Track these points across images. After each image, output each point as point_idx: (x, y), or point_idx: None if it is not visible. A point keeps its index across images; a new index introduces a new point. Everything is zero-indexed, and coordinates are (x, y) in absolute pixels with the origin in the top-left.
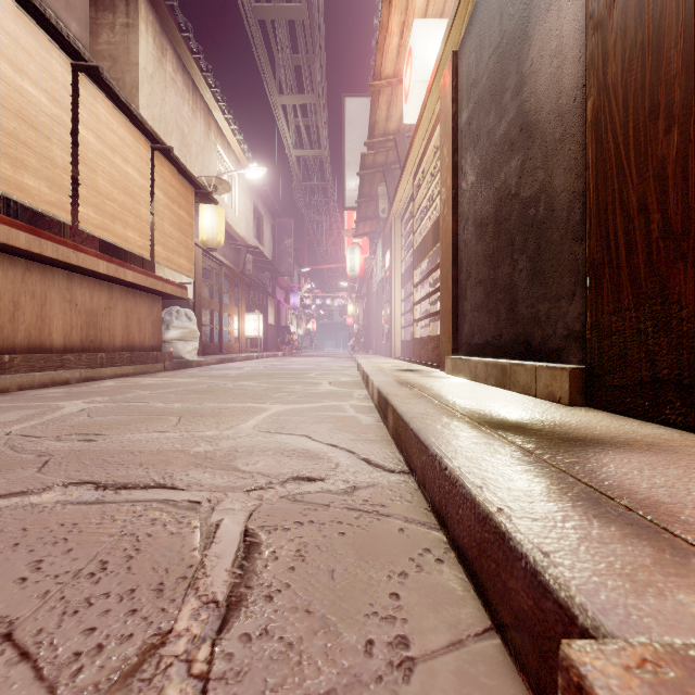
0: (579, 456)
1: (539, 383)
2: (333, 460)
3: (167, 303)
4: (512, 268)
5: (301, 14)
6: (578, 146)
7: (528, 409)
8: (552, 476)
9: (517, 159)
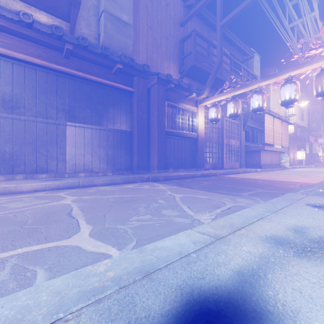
0: None
1: None
2: None
3: None
4: None
5: None
6: None
7: None
8: None
9: None
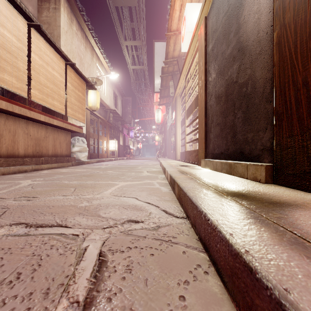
0: (280, 213)
1: (249, 172)
2: (148, 211)
3: (73, 135)
4: (234, 117)
5: (134, 4)
6: (268, 55)
7: (245, 185)
8: (270, 226)
9: (236, 64)
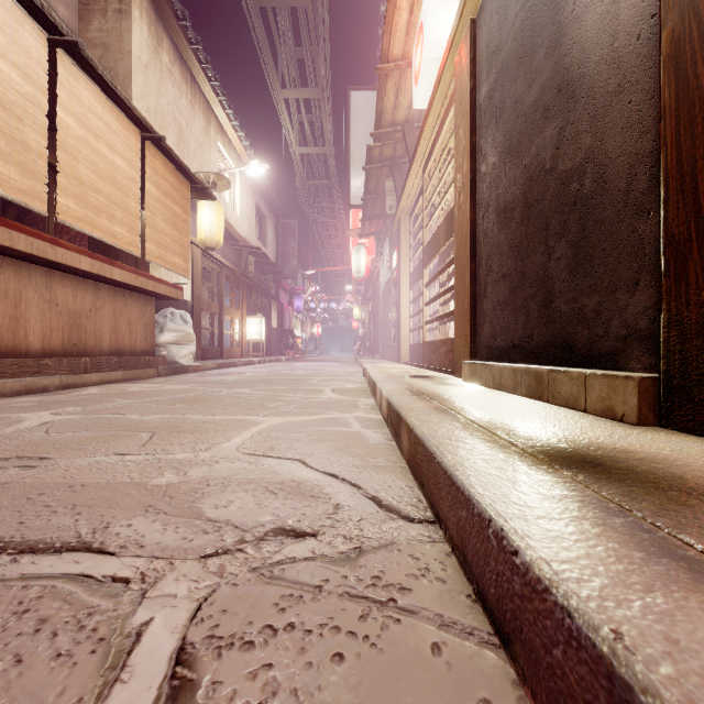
0: None
1: (590, 395)
2: (332, 500)
3: (163, 305)
4: (546, 257)
5: (304, 1)
6: (643, 95)
7: (587, 432)
8: None
9: (553, 126)
